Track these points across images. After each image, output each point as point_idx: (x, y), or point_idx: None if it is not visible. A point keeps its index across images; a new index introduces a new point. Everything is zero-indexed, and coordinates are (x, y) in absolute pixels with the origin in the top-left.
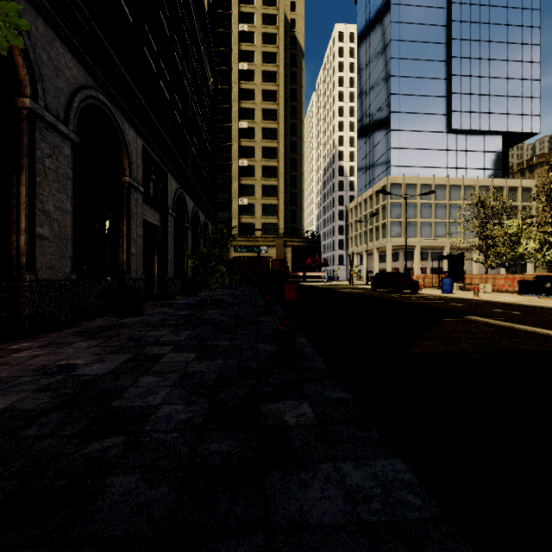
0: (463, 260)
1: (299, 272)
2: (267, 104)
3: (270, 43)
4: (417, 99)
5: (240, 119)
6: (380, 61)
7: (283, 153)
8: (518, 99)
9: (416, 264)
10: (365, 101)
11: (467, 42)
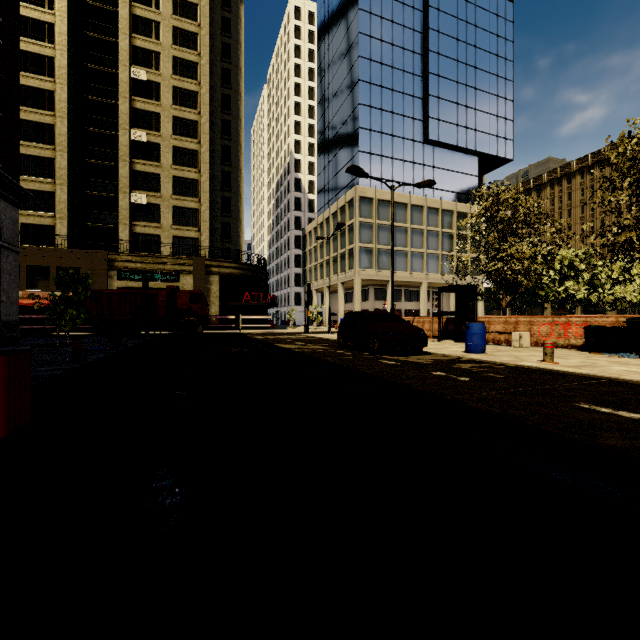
0: (476, 294)
1: (233, 313)
2: (182, 51)
3: None
4: (391, 94)
5: (133, 64)
6: (346, 38)
7: (207, 132)
8: (494, 118)
9: (389, 304)
10: (327, 92)
11: (445, 37)
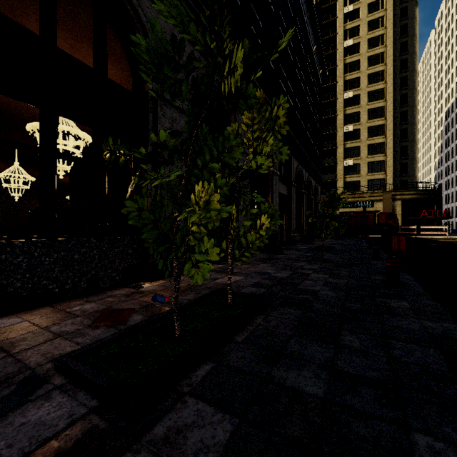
0: None
1: (411, 224)
2: (373, 68)
3: (376, 10)
4: None
5: (344, 91)
6: None
7: (391, 110)
8: None
9: None
10: None
11: None
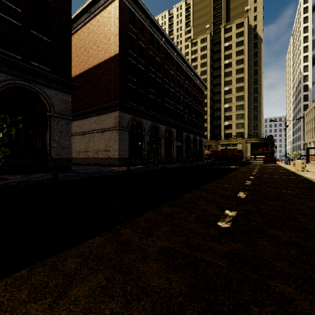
0: None
1: (255, 155)
2: (238, 75)
3: (240, 45)
4: None
5: (224, 86)
6: None
7: (247, 97)
8: None
9: None
10: None
11: None
